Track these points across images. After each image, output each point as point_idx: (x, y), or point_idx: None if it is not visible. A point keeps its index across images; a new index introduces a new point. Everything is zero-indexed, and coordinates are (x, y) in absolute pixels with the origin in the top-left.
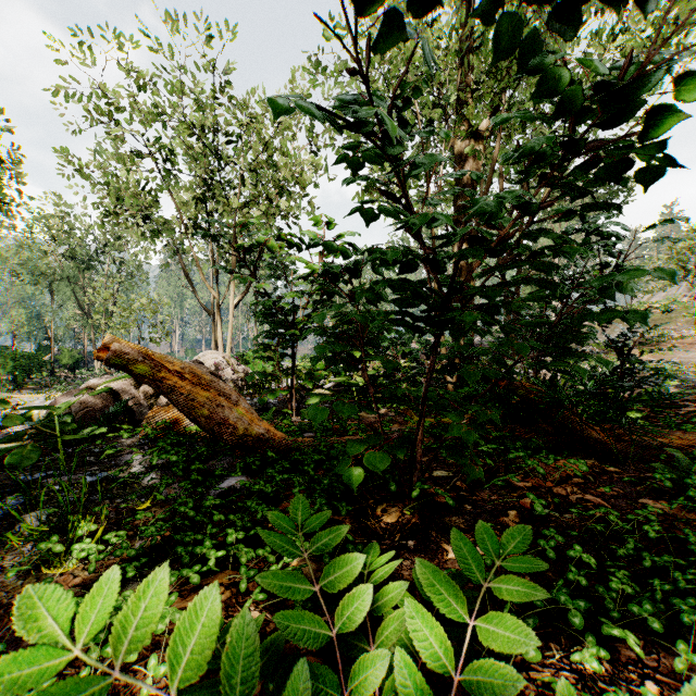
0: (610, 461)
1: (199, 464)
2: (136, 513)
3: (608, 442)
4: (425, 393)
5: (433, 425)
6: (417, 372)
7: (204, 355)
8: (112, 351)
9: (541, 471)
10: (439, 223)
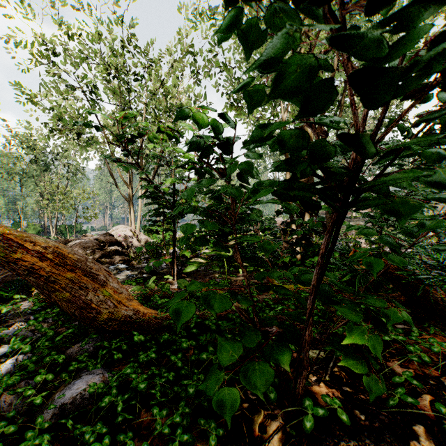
0: None
1: (53, 357)
2: None
3: None
4: (316, 285)
5: (293, 292)
6: None
7: (117, 228)
8: None
9: (425, 359)
10: None
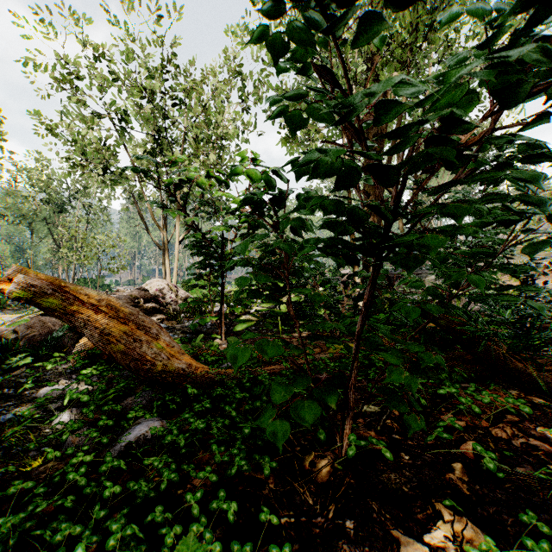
0: (533, 391)
1: (111, 405)
2: (28, 471)
3: (531, 372)
4: (360, 332)
5: None
6: (335, 300)
7: (151, 282)
8: (23, 283)
9: (476, 410)
10: (394, 115)
